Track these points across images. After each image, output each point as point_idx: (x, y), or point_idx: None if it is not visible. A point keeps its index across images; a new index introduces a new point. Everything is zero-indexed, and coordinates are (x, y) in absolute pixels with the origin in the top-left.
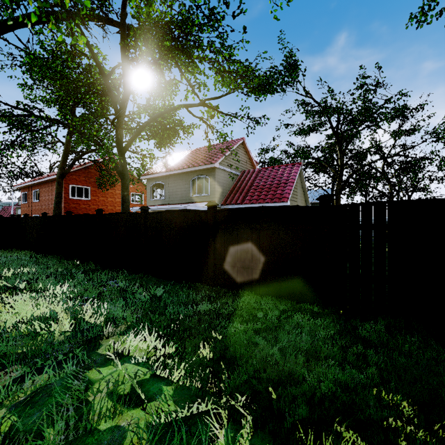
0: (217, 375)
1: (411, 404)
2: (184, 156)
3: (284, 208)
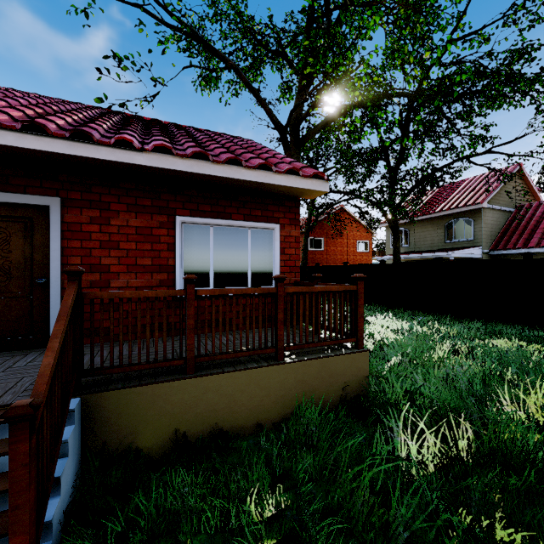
0: None
1: None
2: (430, 197)
3: None
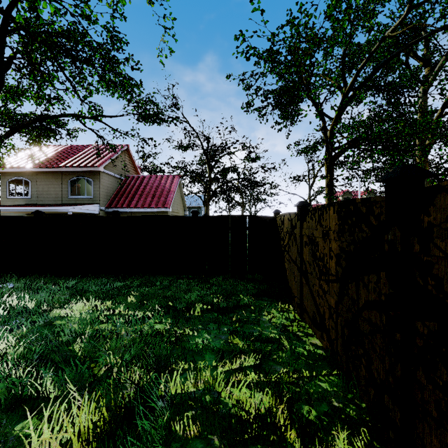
0: (143, 303)
1: (223, 295)
2: (57, 152)
3: (171, 217)
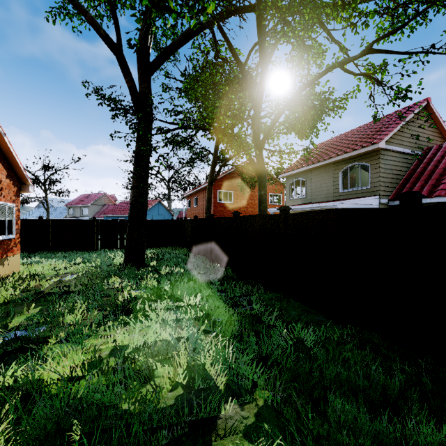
0: None
1: None
2: (330, 144)
3: None
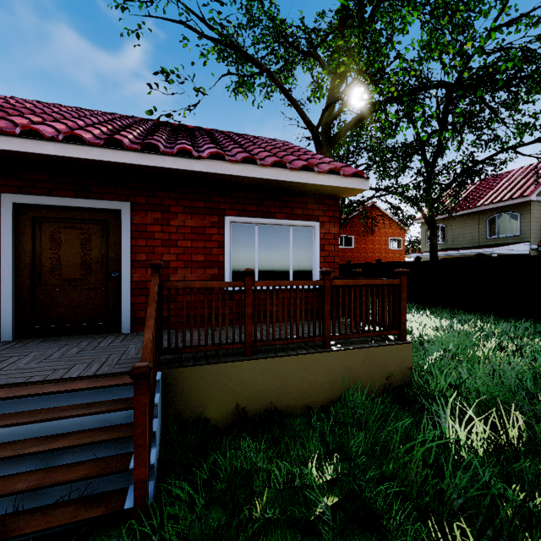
0: None
1: None
2: (469, 191)
3: None
